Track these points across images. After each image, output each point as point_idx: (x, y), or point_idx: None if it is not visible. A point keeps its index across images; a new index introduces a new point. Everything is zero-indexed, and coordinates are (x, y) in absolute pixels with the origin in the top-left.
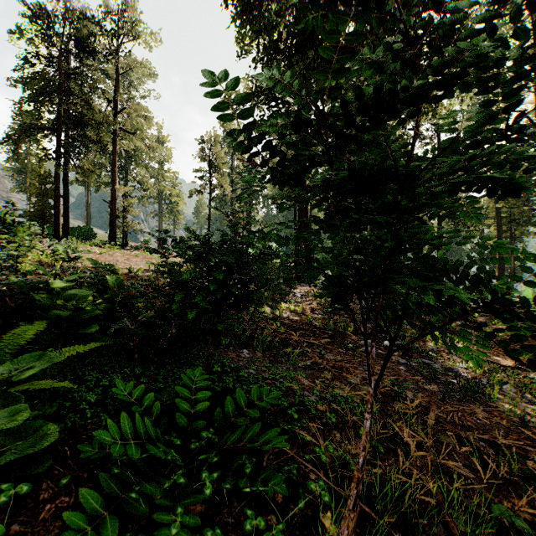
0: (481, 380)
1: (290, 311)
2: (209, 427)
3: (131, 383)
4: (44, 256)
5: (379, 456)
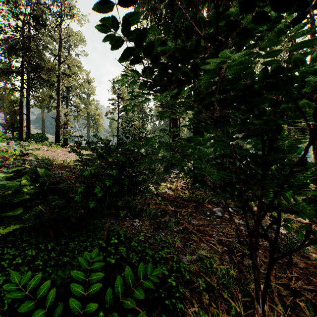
0: (293, 235)
1: (167, 187)
2: (100, 310)
3: (29, 273)
4: (7, 152)
5: (240, 315)
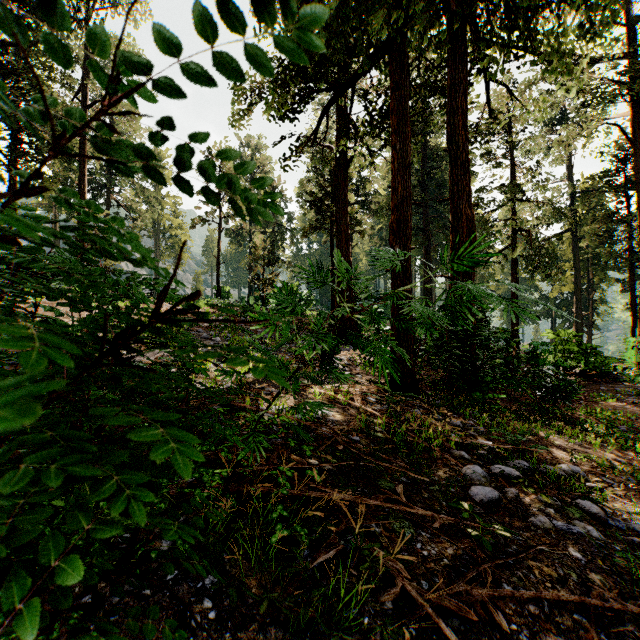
0: None
1: (328, 400)
2: None
3: None
4: None
5: None
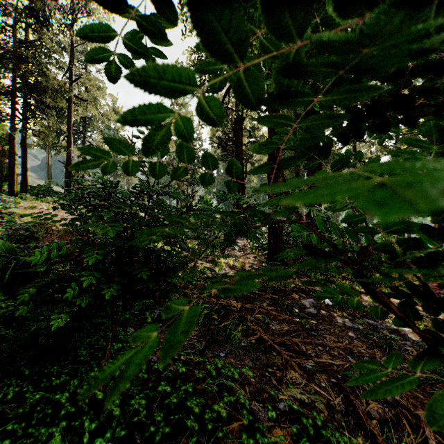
0: None
1: (229, 266)
2: None
3: None
4: None
5: None
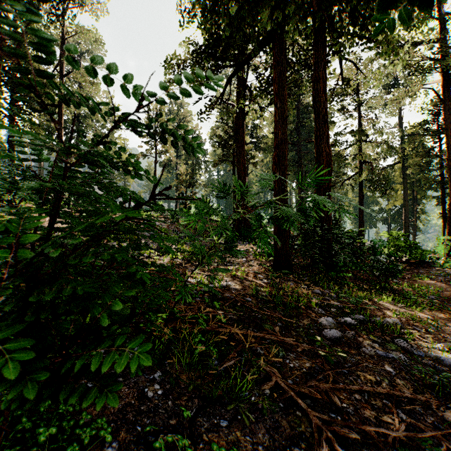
0: None
1: (231, 276)
2: None
3: None
4: None
5: None
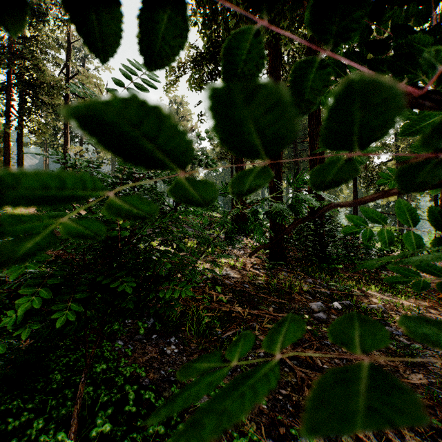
0: None
1: (230, 266)
2: None
3: None
4: None
5: None
